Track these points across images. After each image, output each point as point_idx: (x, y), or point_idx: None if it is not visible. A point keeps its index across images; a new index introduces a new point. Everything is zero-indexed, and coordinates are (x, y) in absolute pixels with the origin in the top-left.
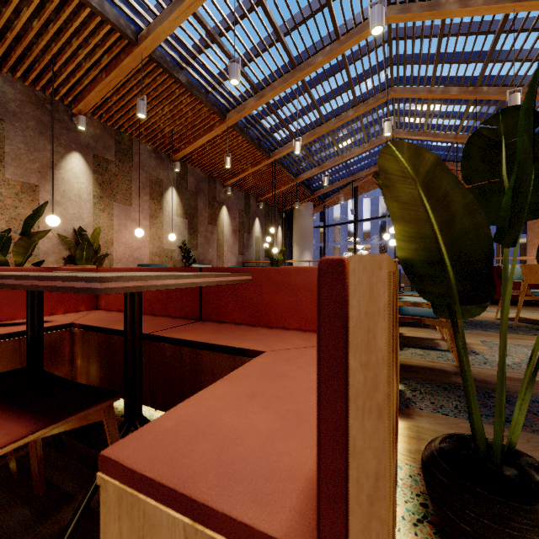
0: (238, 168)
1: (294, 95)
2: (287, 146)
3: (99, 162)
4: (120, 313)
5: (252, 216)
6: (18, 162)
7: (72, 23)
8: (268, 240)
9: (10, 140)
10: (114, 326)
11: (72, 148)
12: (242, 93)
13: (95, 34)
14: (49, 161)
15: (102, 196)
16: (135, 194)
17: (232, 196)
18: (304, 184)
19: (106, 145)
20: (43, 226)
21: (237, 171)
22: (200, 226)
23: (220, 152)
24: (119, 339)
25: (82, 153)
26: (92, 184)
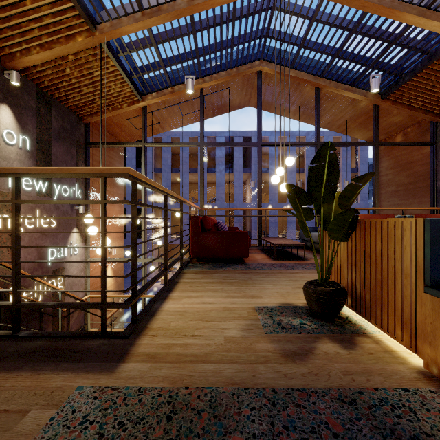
0: None
1: None
2: None
3: None
4: None
5: None
6: None
7: None
8: None
9: None
10: None
11: None
12: None
13: None
14: None
15: None
16: None
17: None
18: None
19: None
20: None
21: None
22: None
23: None
24: None
25: None
26: None
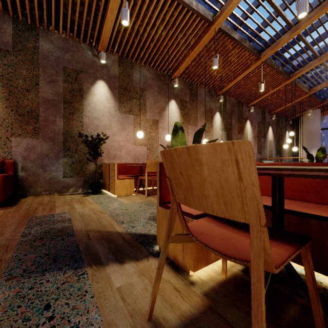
0: (260, 92)
1: (325, 19)
2: (308, 65)
3: (182, 103)
4: (266, 196)
5: (266, 126)
6: (151, 109)
7: (180, 25)
8: (288, 141)
9: (148, 99)
10: (303, 210)
11: (171, 98)
12: (277, 33)
13: (190, 27)
14: (162, 106)
15: (183, 122)
16: (198, 119)
17: (253, 113)
18: (315, 95)
19: (185, 93)
20: (160, 141)
21: (259, 94)
22: (233, 135)
23: (250, 82)
24: (315, 223)
25: (175, 100)
26: (179, 116)
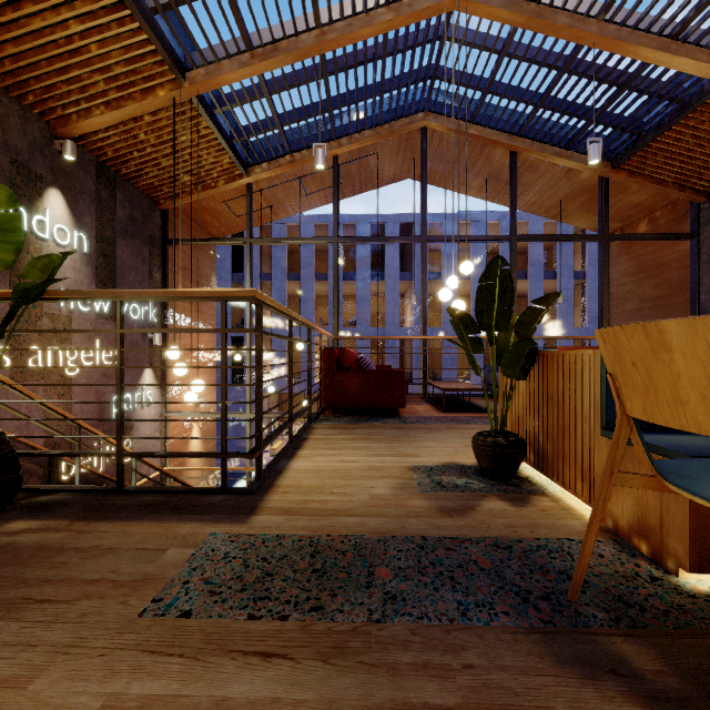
0: None
1: None
2: None
3: None
4: None
5: None
6: None
7: None
8: None
9: None
10: None
11: None
12: None
13: None
14: None
15: None
16: None
17: None
18: None
19: None
20: None
21: None
22: None
23: None
24: None
25: None
26: None
